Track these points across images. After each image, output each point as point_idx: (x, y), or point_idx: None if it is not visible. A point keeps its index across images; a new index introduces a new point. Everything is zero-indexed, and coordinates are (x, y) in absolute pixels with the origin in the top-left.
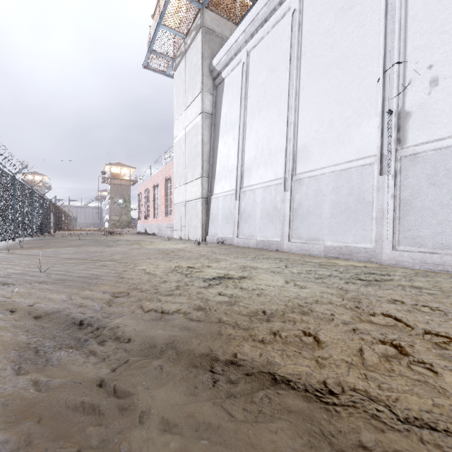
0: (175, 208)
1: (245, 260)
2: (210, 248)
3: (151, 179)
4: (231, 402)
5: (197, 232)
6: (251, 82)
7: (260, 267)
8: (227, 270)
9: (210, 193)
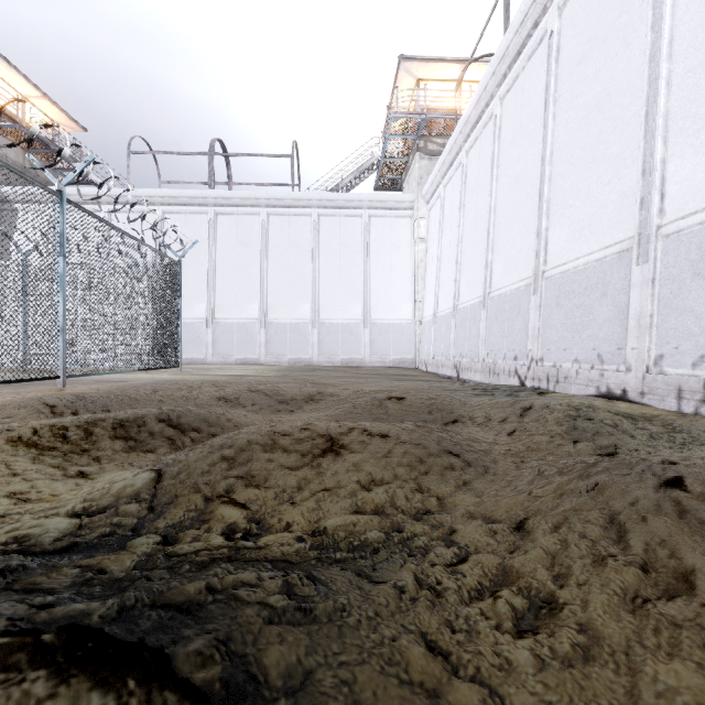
0: None
1: None
2: None
3: None
4: None
5: None
6: None
7: None
8: None
9: None
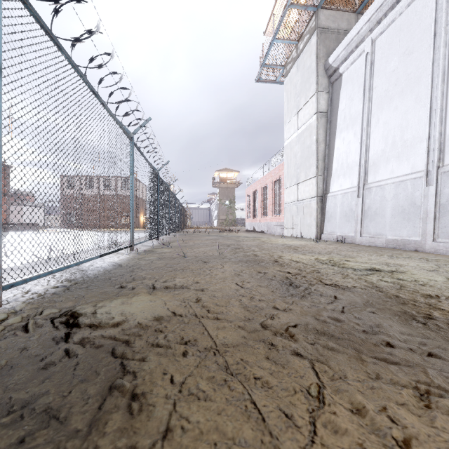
0: (286, 207)
1: (382, 258)
2: (331, 245)
3: (259, 181)
4: (444, 333)
5: (311, 230)
6: (378, 72)
7: (406, 264)
8: (369, 265)
9: (325, 191)
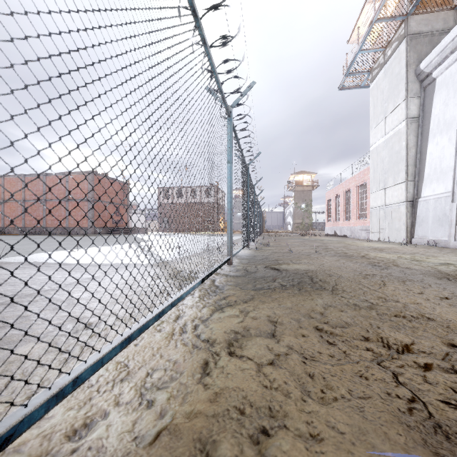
0: (371, 212)
1: None
2: (420, 248)
3: (341, 185)
4: None
5: (400, 234)
6: None
7: None
8: (446, 261)
9: (416, 196)
